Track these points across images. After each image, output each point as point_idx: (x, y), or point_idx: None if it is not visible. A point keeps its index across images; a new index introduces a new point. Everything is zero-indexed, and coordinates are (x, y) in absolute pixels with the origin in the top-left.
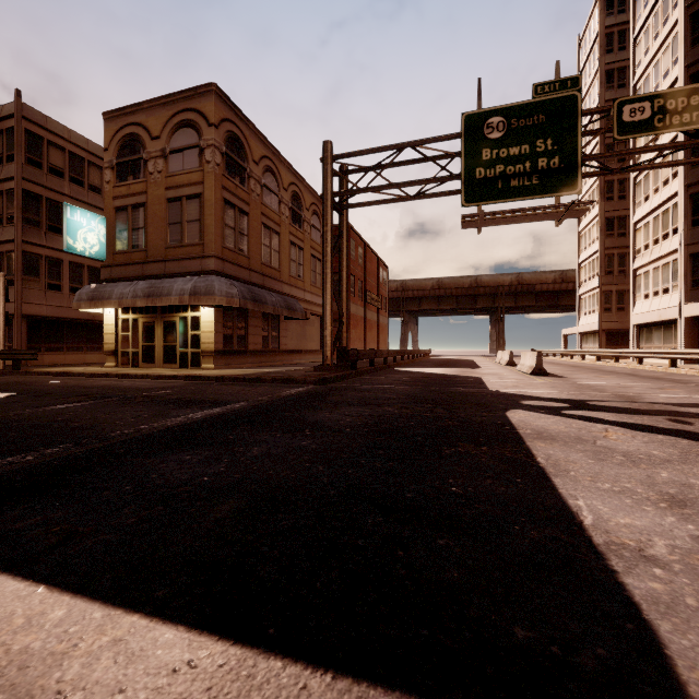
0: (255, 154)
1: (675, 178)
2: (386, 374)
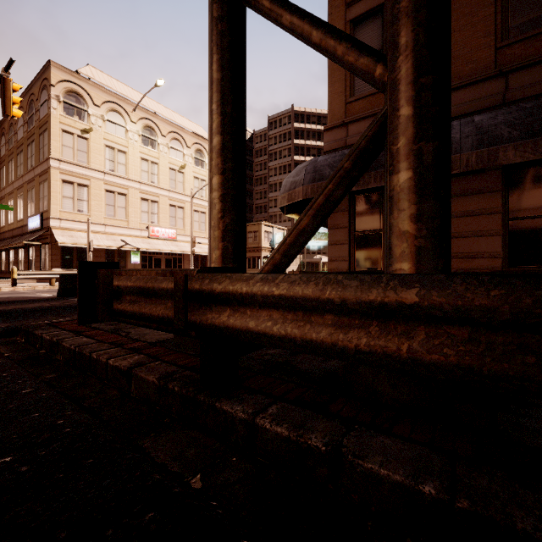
0: None
1: None
2: None
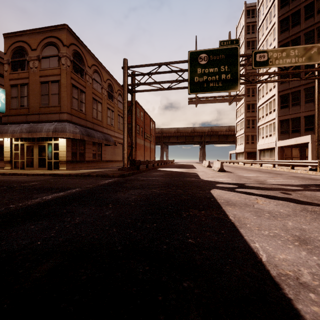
0: (88, 63)
1: (274, 88)
2: (153, 171)
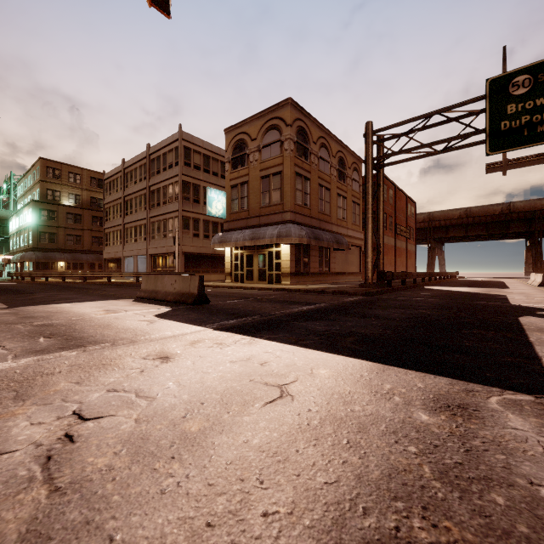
0: (314, 137)
1: None
2: (416, 290)
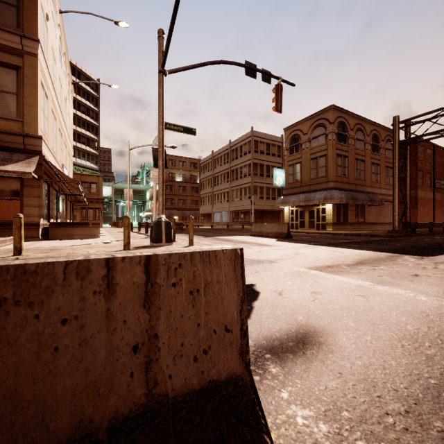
0: (351, 126)
1: None
2: (437, 236)
